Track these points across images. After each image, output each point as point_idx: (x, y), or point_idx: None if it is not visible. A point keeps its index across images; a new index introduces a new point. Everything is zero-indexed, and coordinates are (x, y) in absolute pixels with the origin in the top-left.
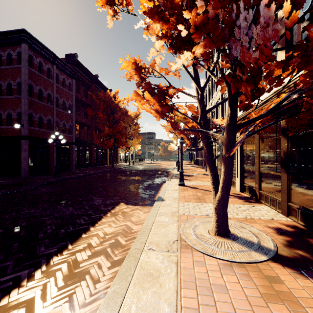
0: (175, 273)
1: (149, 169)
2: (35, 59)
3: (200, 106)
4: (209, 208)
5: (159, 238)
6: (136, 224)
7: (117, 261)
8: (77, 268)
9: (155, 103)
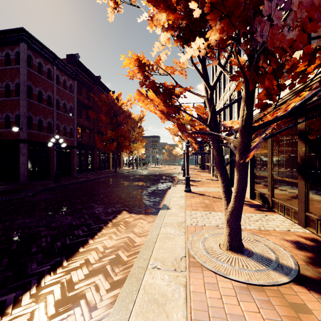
0: (184, 299)
1: (154, 174)
2: (34, 59)
3: (210, 107)
4: (218, 217)
5: (165, 254)
6: (139, 236)
7: (117, 281)
8: (71, 291)
9: (161, 103)
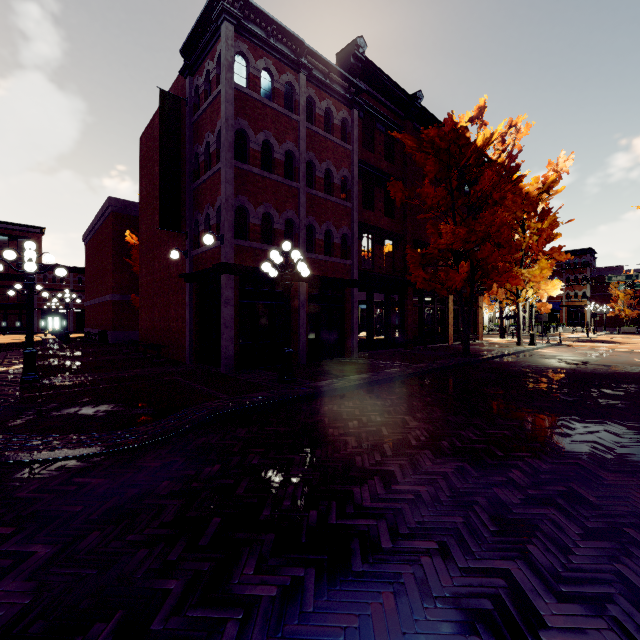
0: None
1: (626, 370)
2: (253, 63)
3: None
4: None
5: None
6: None
7: None
8: None
9: None
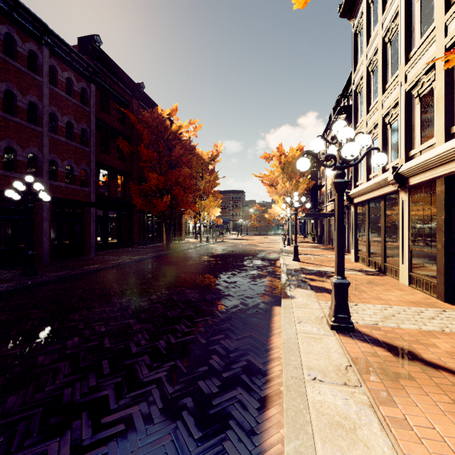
0: None
1: (235, 252)
2: None
3: None
4: None
5: None
6: None
7: None
8: None
9: None
